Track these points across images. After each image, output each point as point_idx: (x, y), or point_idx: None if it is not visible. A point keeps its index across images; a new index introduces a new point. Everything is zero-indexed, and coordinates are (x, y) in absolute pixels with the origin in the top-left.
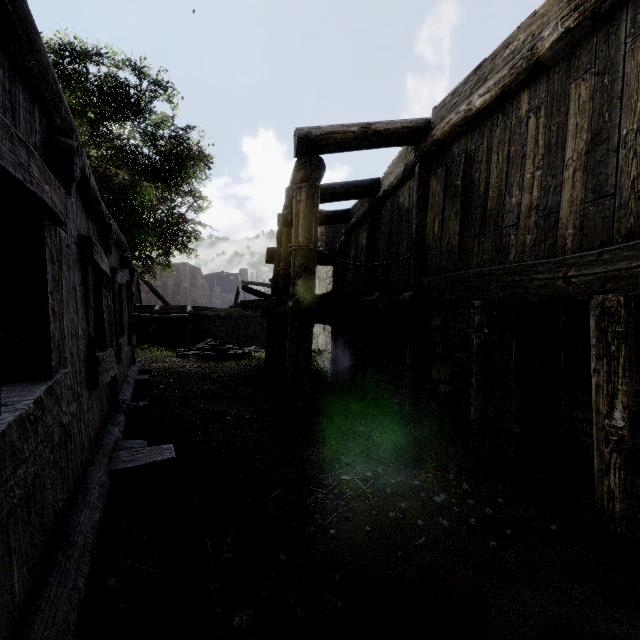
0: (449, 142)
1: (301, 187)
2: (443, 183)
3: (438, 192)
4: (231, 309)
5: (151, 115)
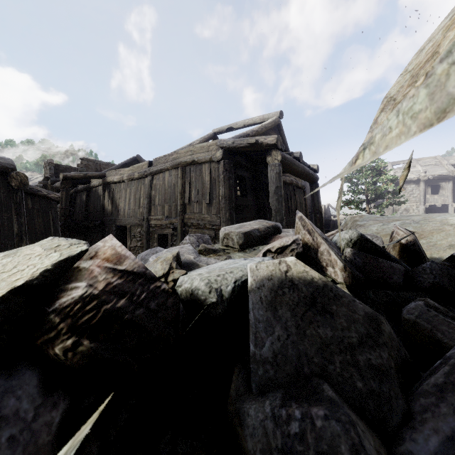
0: (110, 184)
1: (64, 190)
2: (109, 194)
3: (108, 195)
4: None
5: None
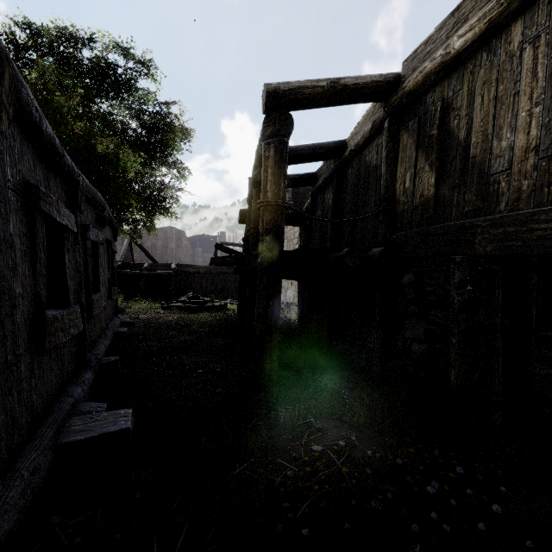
0: (422, 92)
1: (270, 143)
2: (415, 135)
3: (409, 145)
4: (210, 266)
5: (136, 92)
